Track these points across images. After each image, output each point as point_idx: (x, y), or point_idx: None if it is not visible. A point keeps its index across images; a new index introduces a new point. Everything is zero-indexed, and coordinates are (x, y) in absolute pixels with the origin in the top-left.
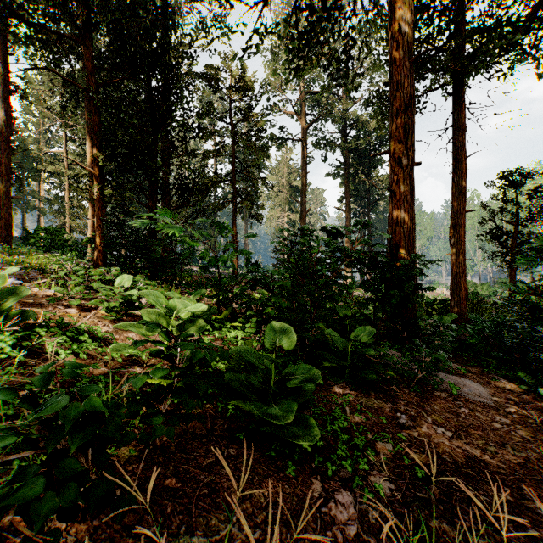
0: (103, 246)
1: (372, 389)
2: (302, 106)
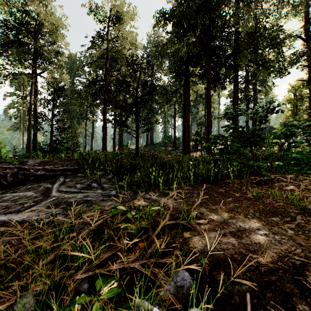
0: None
1: None
2: None
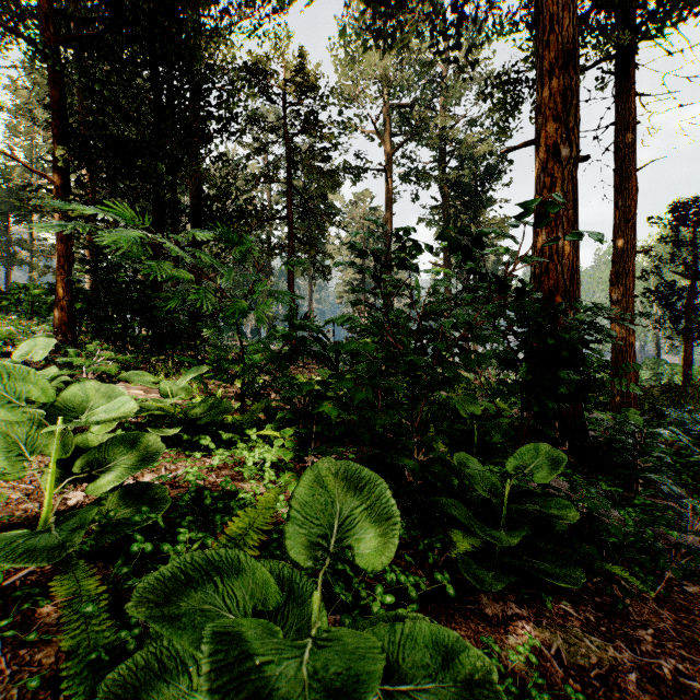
0: (68, 300)
1: (561, 593)
2: (386, 123)
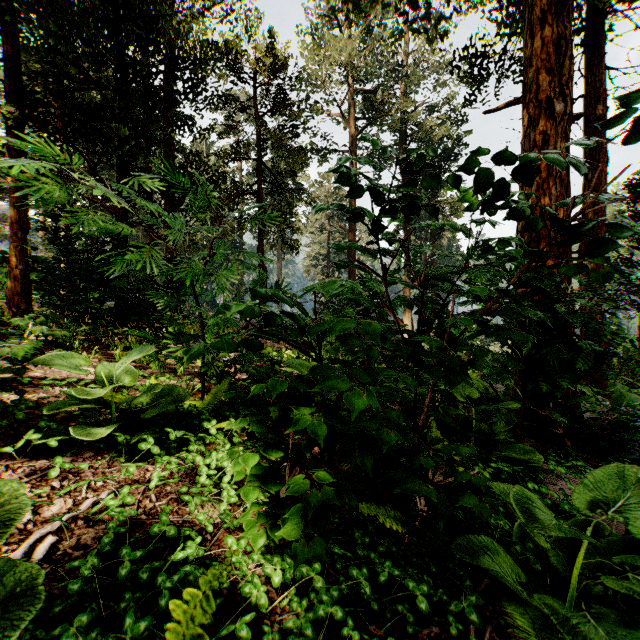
0: (23, 269)
1: None
2: (350, 107)
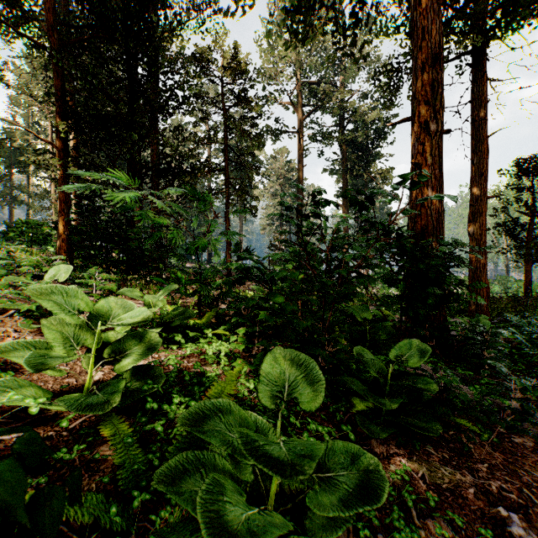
0: (67, 234)
1: (426, 441)
2: (298, 96)
